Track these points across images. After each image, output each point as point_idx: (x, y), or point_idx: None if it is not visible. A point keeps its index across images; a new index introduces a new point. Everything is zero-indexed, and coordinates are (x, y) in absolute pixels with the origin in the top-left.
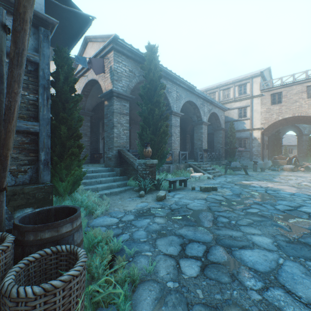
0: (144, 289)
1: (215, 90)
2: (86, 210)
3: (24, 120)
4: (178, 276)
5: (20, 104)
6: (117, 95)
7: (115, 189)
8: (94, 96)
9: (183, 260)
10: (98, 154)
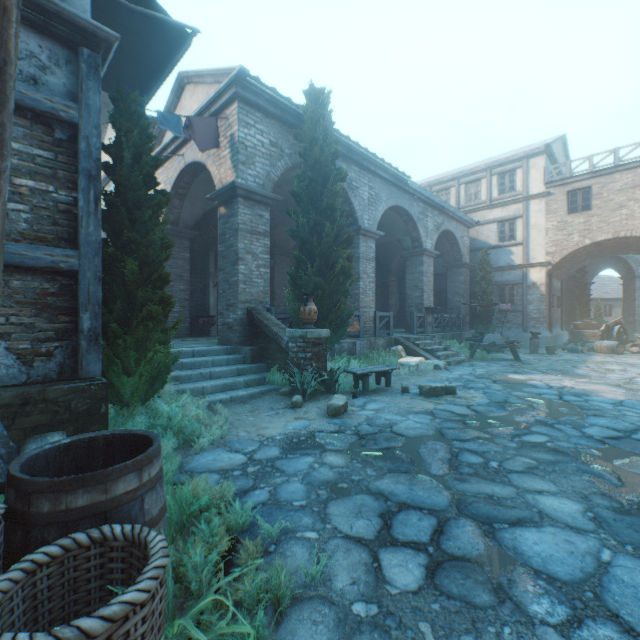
0: (300, 619)
1: (451, 184)
2: (178, 436)
3: (47, 245)
4: (377, 590)
5: (39, 212)
6: (246, 194)
7: (242, 390)
8: (197, 198)
9: (388, 552)
10: (207, 318)
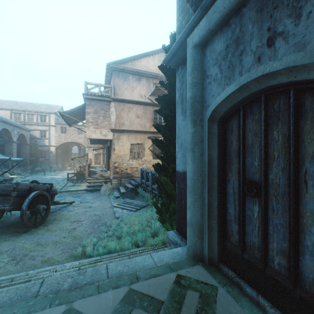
0: None
1: (22, 112)
2: None
3: None
4: None
5: None
6: None
7: None
8: None
9: None
10: None
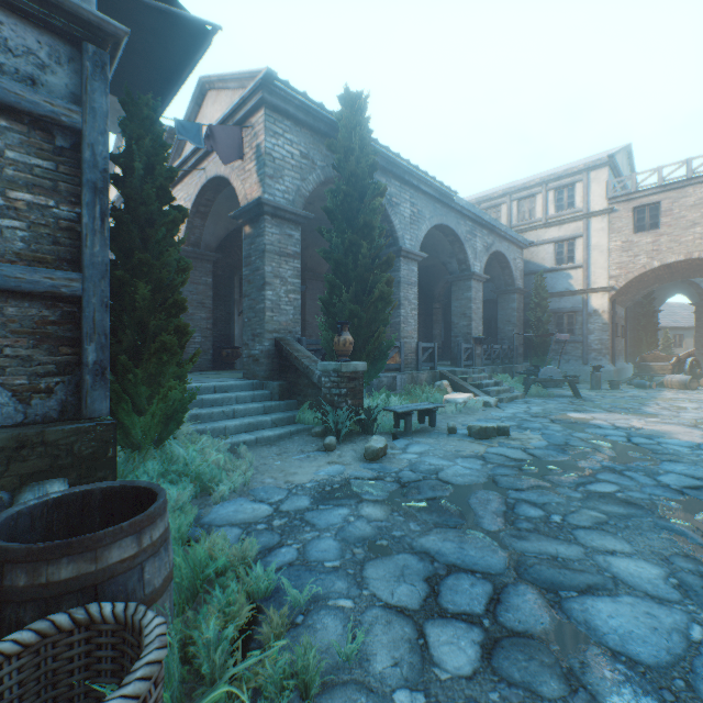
0: None
1: (501, 201)
2: (195, 483)
3: (47, 267)
4: (424, 674)
5: (37, 229)
6: (274, 211)
7: (268, 431)
8: (220, 217)
9: (436, 625)
10: (231, 349)
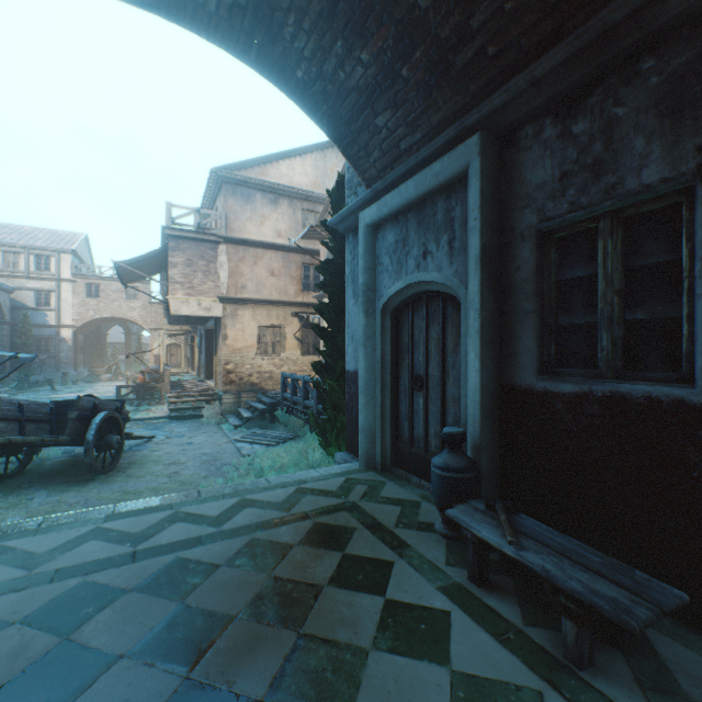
0: None
1: None
2: None
3: None
4: None
5: None
6: None
7: None
8: None
9: None
10: None
